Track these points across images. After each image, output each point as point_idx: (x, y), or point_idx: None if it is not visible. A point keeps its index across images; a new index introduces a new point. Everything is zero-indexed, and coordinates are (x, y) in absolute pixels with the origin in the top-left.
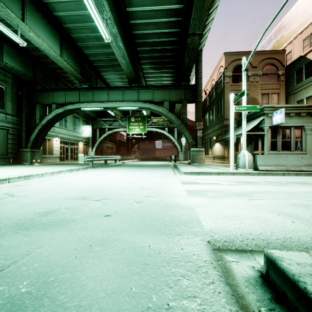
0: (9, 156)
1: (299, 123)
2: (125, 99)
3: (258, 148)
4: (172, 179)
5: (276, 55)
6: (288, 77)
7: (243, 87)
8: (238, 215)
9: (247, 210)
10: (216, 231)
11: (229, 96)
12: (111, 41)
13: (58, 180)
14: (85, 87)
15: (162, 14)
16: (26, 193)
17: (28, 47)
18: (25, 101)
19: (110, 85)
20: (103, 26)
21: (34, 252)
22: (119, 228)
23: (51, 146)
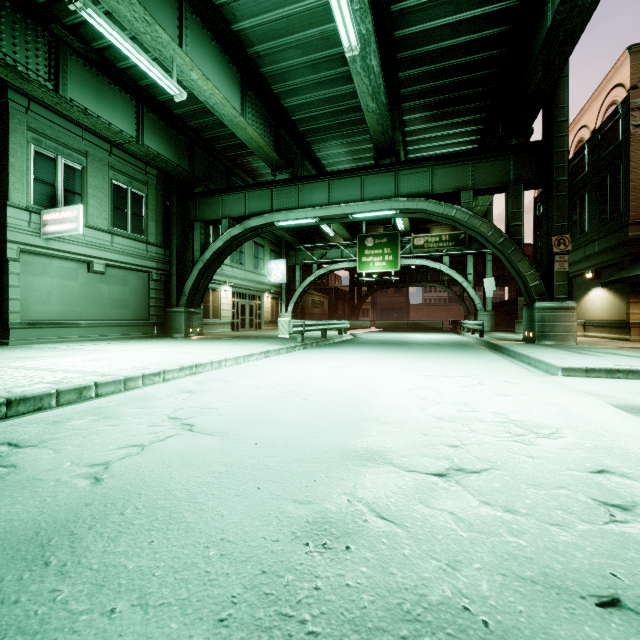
0: (152, 321)
1: None
2: (366, 196)
3: None
4: (558, 390)
5: None
6: None
7: None
8: None
9: None
10: None
11: None
12: (354, 57)
13: (260, 378)
14: (283, 178)
15: None
16: (215, 419)
17: (183, 112)
18: (176, 217)
19: (328, 170)
20: (348, 14)
21: None
22: None
23: (217, 302)
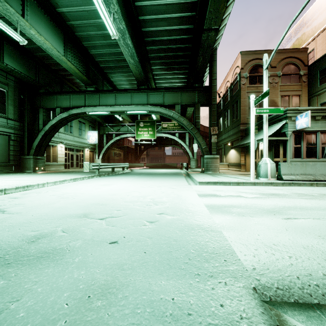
0: (11, 163)
1: (325, 127)
2: (134, 103)
3: (279, 155)
4: (187, 190)
5: (297, 54)
6: (310, 78)
7: (264, 87)
8: (282, 243)
9: (290, 235)
10: (261, 271)
11: (246, 99)
12: (119, 38)
13: (60, 191)
14: (91, 90)
15: (174, 9)
16: (19, 208)
17: (30, 47)
18: (28, 105)
19: (118, 87)
20: (110, 20)
21: (7, 309)
22: (129, 264)
23: (55, 153)
